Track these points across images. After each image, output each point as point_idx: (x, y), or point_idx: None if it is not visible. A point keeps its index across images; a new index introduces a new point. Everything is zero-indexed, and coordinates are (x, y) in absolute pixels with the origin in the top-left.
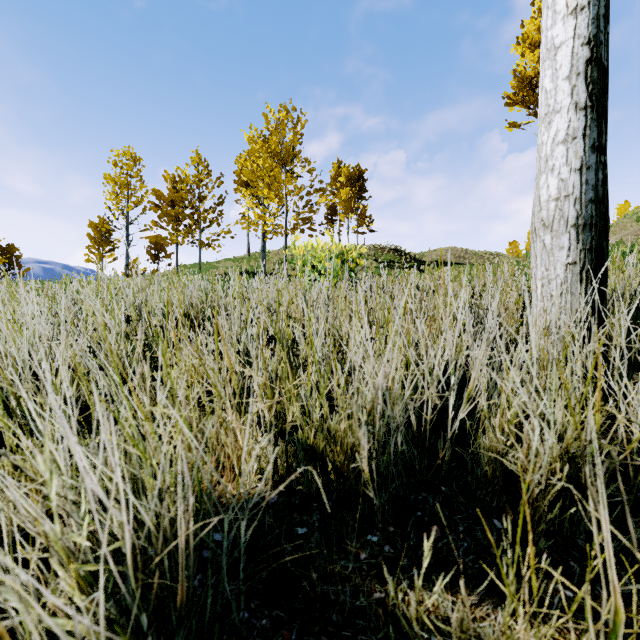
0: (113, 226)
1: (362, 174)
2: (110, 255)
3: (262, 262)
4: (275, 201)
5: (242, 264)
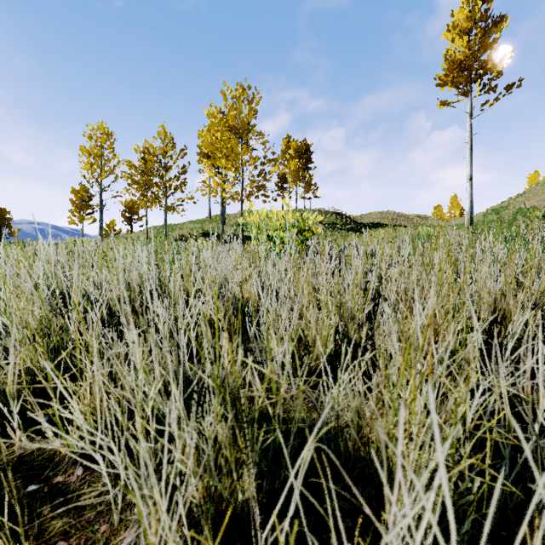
0: (88, 192)
1: (308, 148)
2: (90, 217)
3: (221, 224)
4: (232, 170)
5: (204, 226)
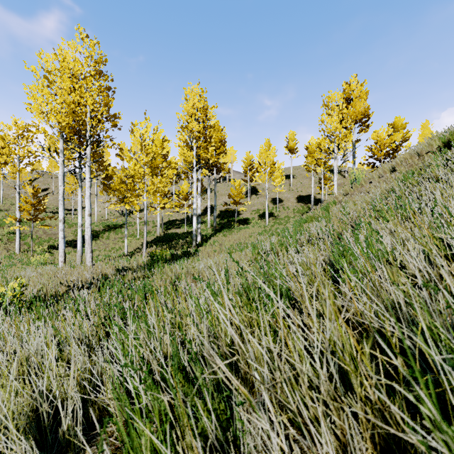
0: None
1: None
2: None
3: None
4: None
5: None
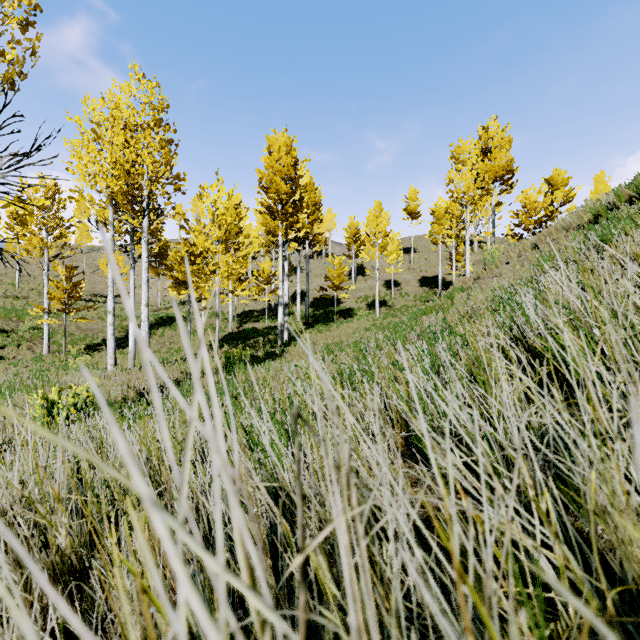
0: None
1: None
2: None
3: None
4: None
5: None
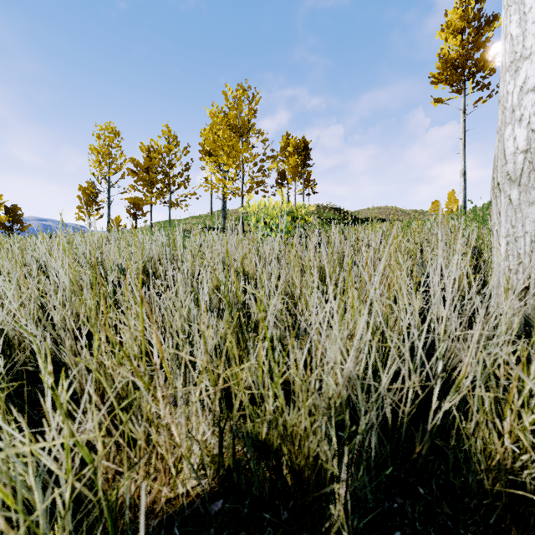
0: (97, 189)
1: (307, 145)
2: (96, 214)
3: (222, 219)
4: (233, 167)
5: (206, 221)
